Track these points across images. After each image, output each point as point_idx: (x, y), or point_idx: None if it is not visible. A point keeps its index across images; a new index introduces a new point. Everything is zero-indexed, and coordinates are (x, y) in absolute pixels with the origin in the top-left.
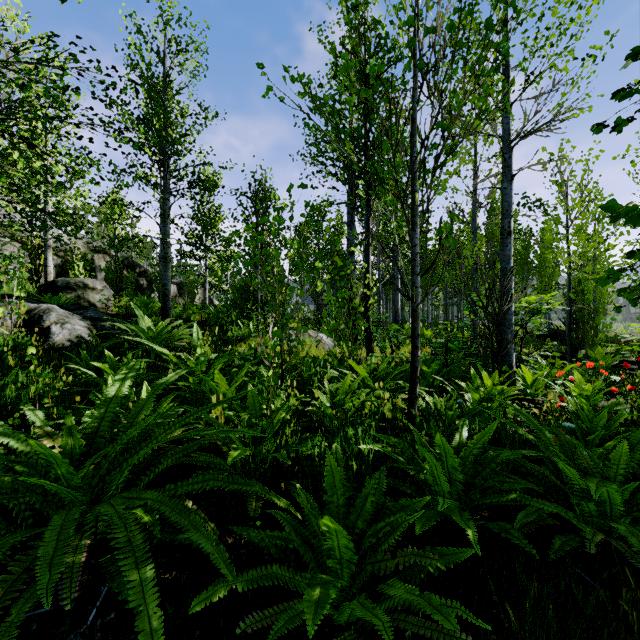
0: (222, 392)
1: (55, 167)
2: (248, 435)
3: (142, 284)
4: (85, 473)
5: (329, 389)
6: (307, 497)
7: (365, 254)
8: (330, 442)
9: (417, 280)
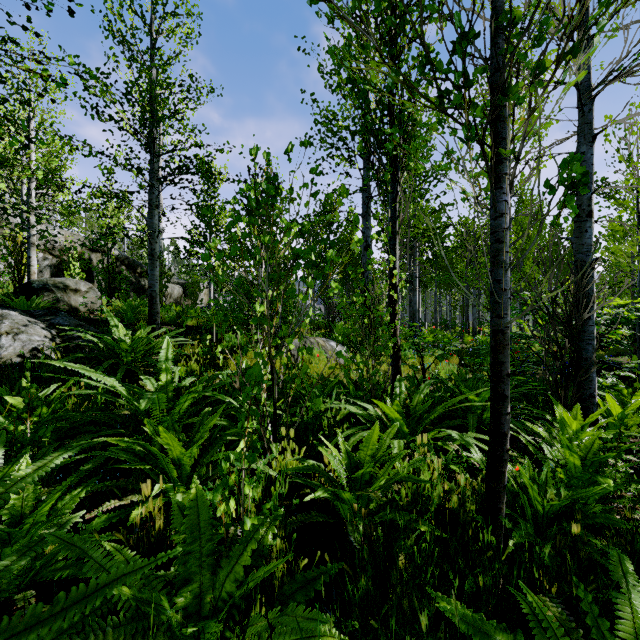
0: (175, 456)
1: None
2: (172, 619)
3: (144, 285)
4: None
5: (345, 450)
6: None
7: (390, 245)
8: None
9: (505, 277)
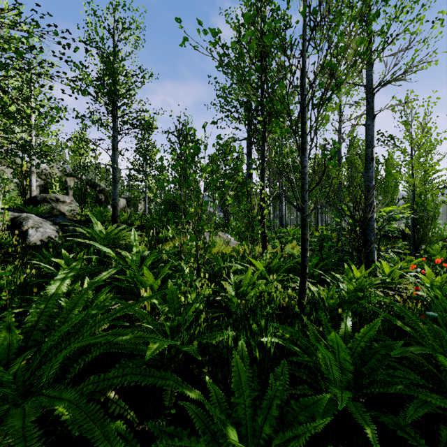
0: (150, 284)
1: (26, 110)
2: (167, 326)
3: (101, 198)
4: (17, 368)
5: (234, 281)
6: (216, 391)
7: (261, 175)
8: (236, 333)
9: (306, 195)
